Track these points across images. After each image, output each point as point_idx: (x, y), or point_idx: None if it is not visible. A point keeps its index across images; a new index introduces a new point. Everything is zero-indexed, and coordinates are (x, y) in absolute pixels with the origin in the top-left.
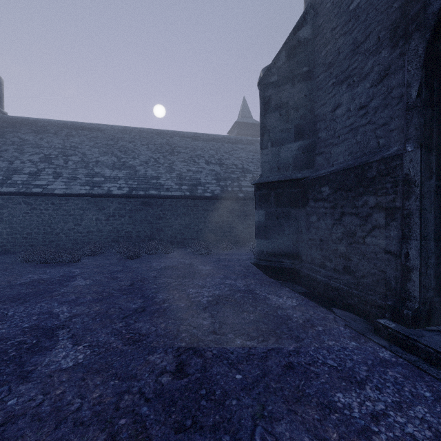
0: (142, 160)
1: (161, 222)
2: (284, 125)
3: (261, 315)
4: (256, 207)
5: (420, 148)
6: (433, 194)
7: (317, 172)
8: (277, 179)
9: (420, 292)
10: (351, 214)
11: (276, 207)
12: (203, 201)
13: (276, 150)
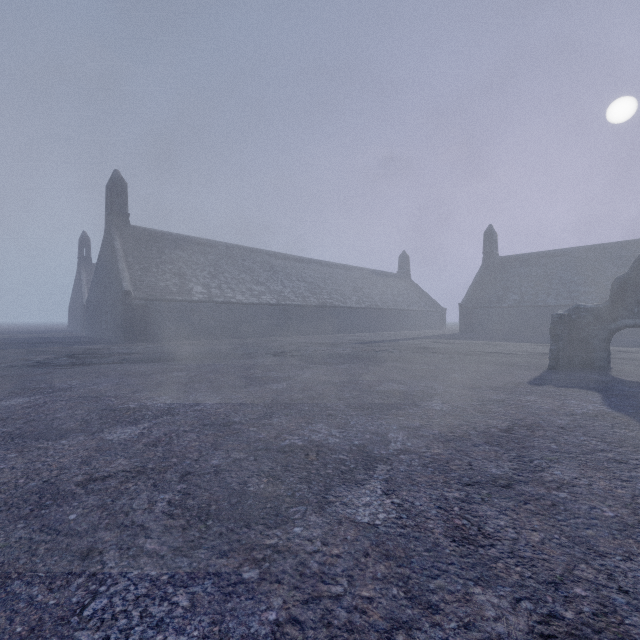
0: (607, 276)
1: None
2: None
3: None
4: None
5: None
6: None
7: None
8: None
9: None
10: None
11: None
12: None
13: None
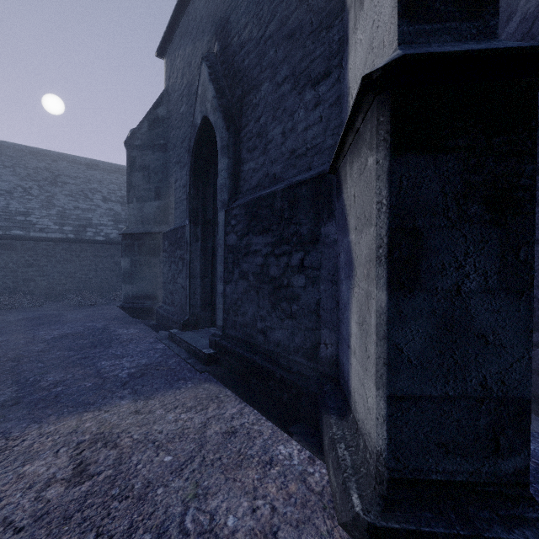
0: (2, 188)
1: (31, 271)
2: (147, 185)
3: (96, 340)
4: (123, 255)
5: (190, 223)
6: (199, 251)
7: (169, 228)
8: (139, 231)
9: (190, 309)
10: (174, 262)
11: (140, 256)
12: (94, 246)
13: (141, 206)
